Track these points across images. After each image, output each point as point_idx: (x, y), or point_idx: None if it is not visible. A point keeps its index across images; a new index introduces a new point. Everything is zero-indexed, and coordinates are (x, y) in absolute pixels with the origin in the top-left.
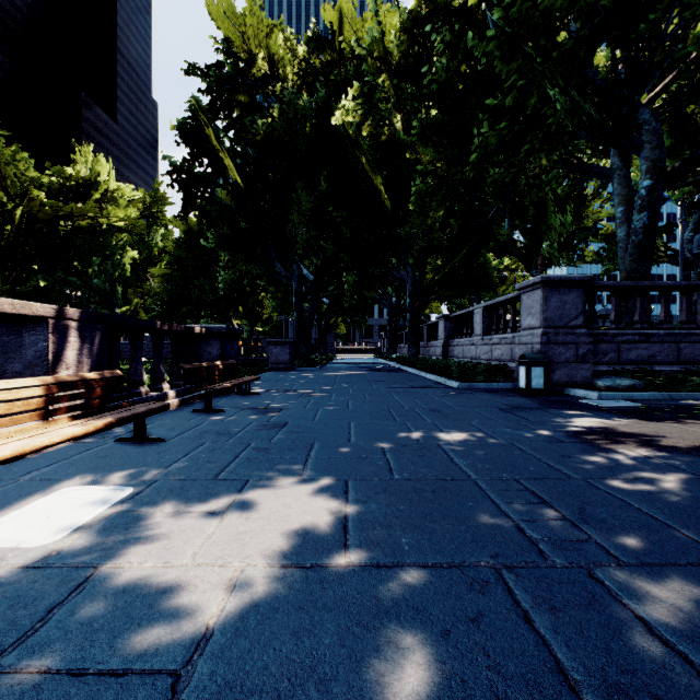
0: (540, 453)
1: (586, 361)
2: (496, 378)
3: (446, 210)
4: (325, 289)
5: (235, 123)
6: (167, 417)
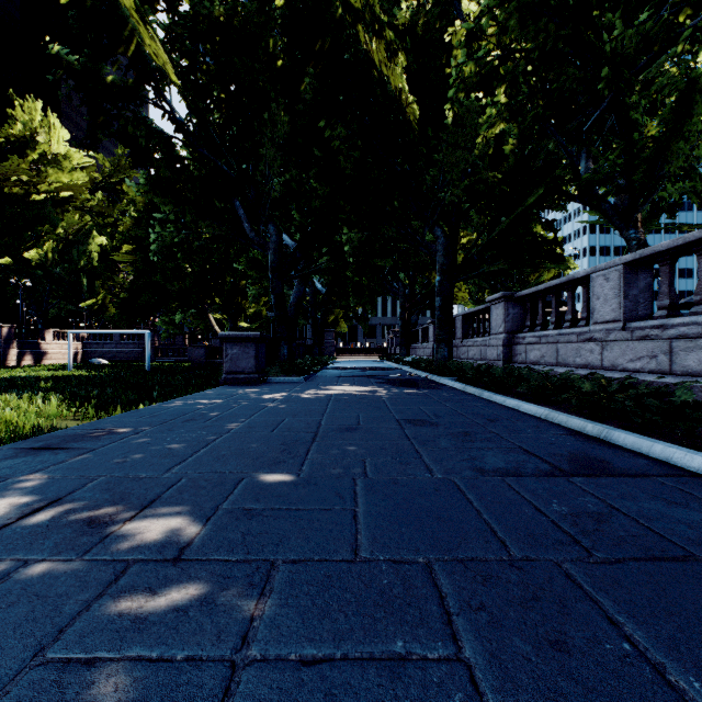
0: None
1: None
2: None
3: (511, 121)
4: (316, 262)
5: (186, 21)
6: None
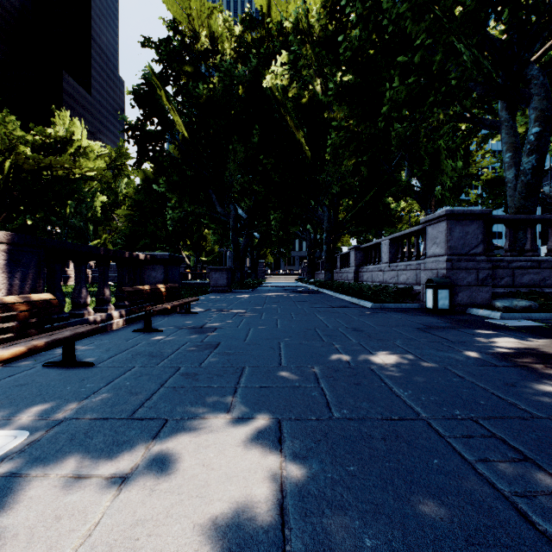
0: (481, 380)
1: (486, 284)
2: (404, 300)
3: (357, 159)
4: (256, 225)
5: (183, 89)
6: (108, 337)
